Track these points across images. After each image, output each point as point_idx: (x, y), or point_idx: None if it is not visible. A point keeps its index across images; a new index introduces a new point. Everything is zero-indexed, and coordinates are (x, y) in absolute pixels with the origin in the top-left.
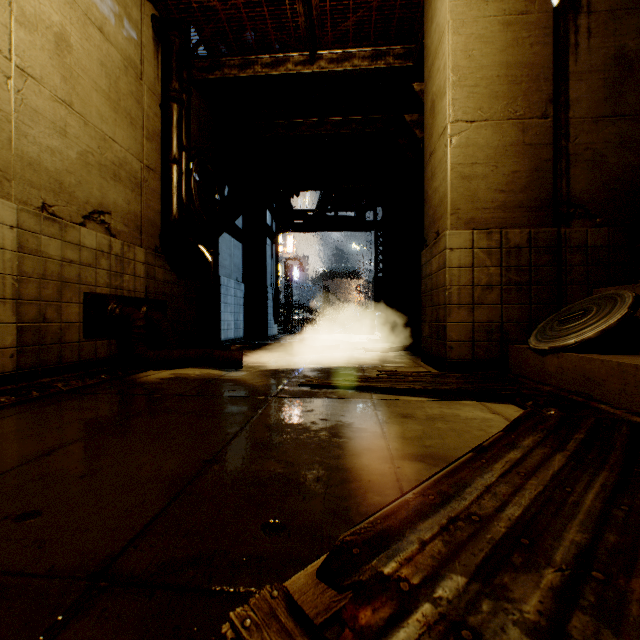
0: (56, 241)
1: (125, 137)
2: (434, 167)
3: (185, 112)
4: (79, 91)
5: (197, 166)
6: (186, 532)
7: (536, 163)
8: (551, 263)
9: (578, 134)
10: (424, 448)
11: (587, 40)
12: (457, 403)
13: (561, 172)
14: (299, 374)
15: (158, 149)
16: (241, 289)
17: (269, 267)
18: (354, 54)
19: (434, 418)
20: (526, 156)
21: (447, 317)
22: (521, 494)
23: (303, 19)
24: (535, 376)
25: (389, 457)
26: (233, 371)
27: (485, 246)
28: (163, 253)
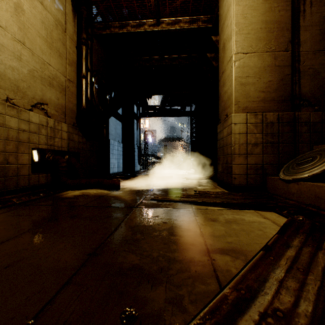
0: (15, 119)
1: (56, 63)
2: (224, 79)
3: (89, 51)
4: (29, 36)
5: (97, 80)
6: (64, 321)
7: (282, 76)
8: (290, 131)
9: (305, 60)
10: (228, 244)
11: (310, 8)
12: (242, 211)
13: (295, 81)
14: (151, 193)
15: (75, 70)
16: (121, 146)
17: (135, 135)
18: (180, 20)
19: (230, 221)
20: (276, 72)
21: (232, 161)
22: (306, 289)
23: (153, 0)
24: (283, 194)
25: (206, 251)
26: (114, 191)
27: (253, 122)
28: (78, 127)
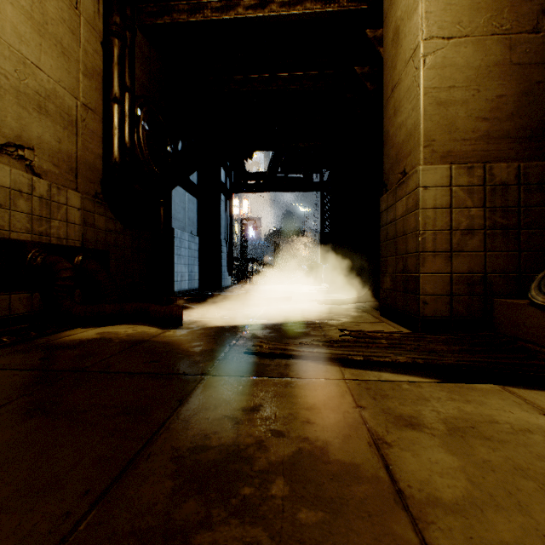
0: None
1: (54, 67)
2: (398, 100)
3: (128, 51)
4: None
5: (146, 114)
6: None
7: (525, 86)
8: (544, 203)
9: None
10: None
11: None
12: (470, 388)
13: None
14: (247, 333)
15: (99, 89)
16: (196, 242)
17: (223, 221)
18: None
19: (461, 429)
20: (513, 77)
21: (420, 267)
22: None
23: None
24: (543, 340)
25: None
26: (172, 329)
27: (465, 183)
28: (105, 200)
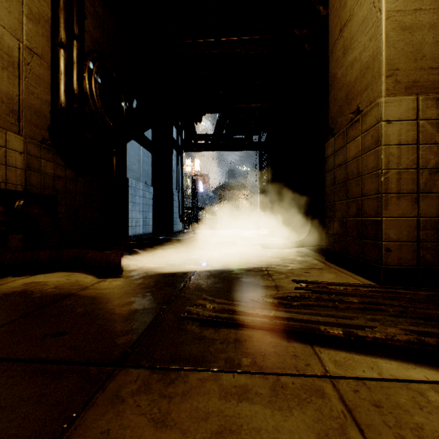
0: None
1: None
2: (350, 37)
3: None
4: None
5: (99, 69)
6: None
7: None
8: None
9: None
10: None
11: None
12: None
13: None
14: (190, 284)
15: (46, 36)
16: (150, 191)
17: (175, 174)
18: None
19: None
20: None
21: (383, 210)
22: None
23: None
24: None
25: None
26: (109, 278)
27: (434, 116)
28: (54, 147)
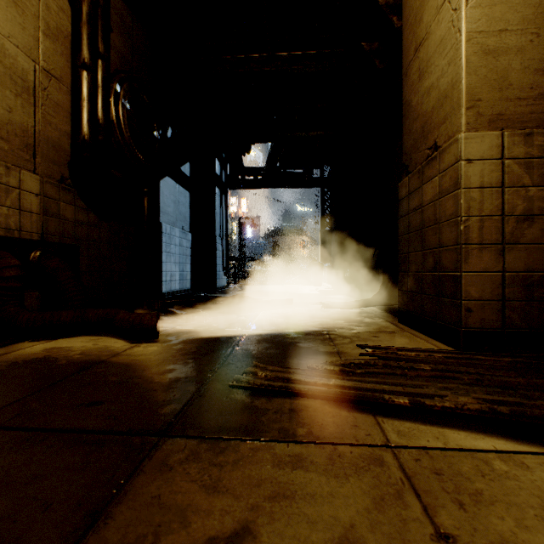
0: None
1: (2, 18)
2: (426, 59)
3: (101, 10)
4: None
5: (127, 92)
6: None
7: None
8: None
9: None
10: None
11: None
12: None
13: None
14: (238, 349)
15: (66, 55)
16: (188, 239)
17: (218, 217)
18: None
19: None
20: None
21: (462, 263)
22: None
23: None
24: None
25: None
26: (143, 342)
27: (522, 155)
28: (75, 186)
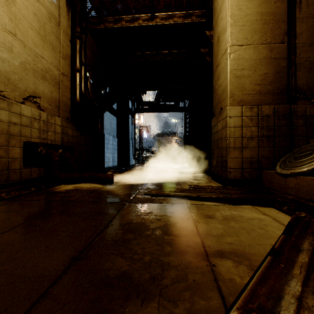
0: (5, 111)
1: (49, 56)
2: (219, 72)
3: (84, 45)
4: (20, 27)
5: (91, 75)
6: None
7: (278, 68)
8: (286, 125)
9: (301, 52)
10: (228, 245)
11: None
12: (239, 207)
13: (291, 74)
14: (144, 187)
15: (69, 64)
16: (116, 141)
17: (130, 129)
18: (174, 15)
19: (228, 218)
20: (272, 64)
21: (227, 155)
22: None
23: None
24: (280, 189)
25: (205, 254)
26: (108, 185)
27: (249, 115)
28: (72, 121)
